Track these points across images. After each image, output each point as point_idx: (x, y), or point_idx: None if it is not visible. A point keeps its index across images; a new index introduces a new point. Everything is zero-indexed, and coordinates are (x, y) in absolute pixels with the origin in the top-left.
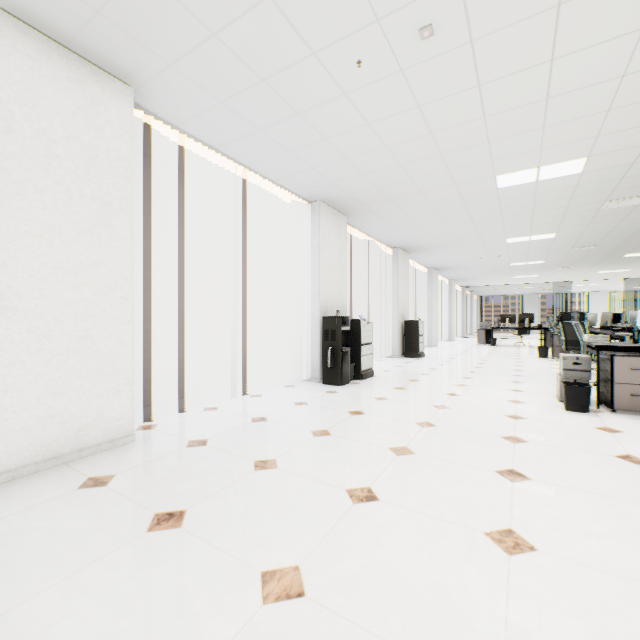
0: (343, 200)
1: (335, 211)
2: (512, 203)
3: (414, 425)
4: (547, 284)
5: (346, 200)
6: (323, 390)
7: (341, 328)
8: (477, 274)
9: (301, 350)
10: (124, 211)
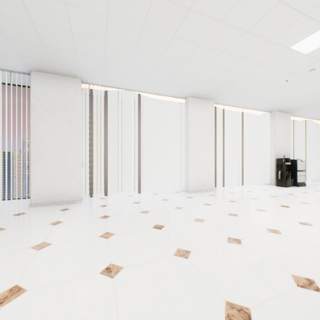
0: (286, 109)
1: (283, 113)
2: None
3: (316, 199)
4: None
5: (288, 108)
6: (275, 187)
7: (285, 163)
8: None
9: (265, 172)
10: (212, 132)
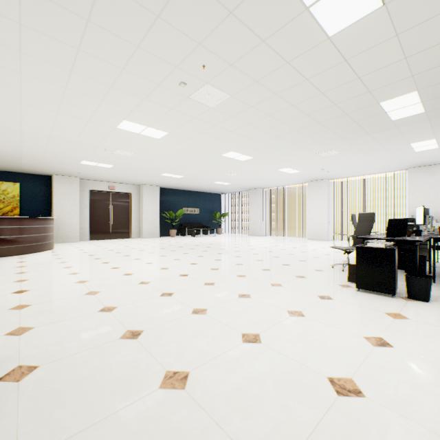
0: (413, 166)
1: (426, 166)
2: None
3: None
4: None
5: (413, 165)
6: None
7: None
8: None
9: None
10: (325, 201)
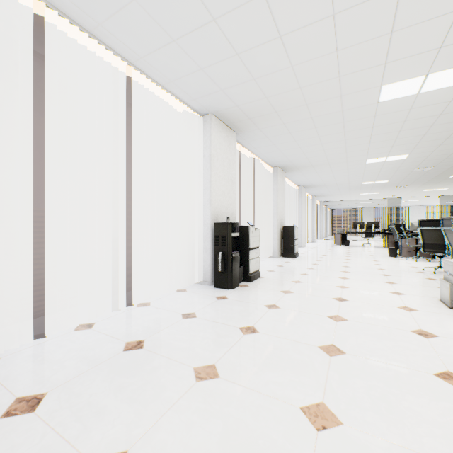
0: (233, 113)
1: (225, 126)
2: (385, 121)
3: (319, 352)
4: (382, 200)
5: (236, 113)
6: (213, 295)
7: (231, 234)
8: (334, 191)
9: (194, 254)
10: None
